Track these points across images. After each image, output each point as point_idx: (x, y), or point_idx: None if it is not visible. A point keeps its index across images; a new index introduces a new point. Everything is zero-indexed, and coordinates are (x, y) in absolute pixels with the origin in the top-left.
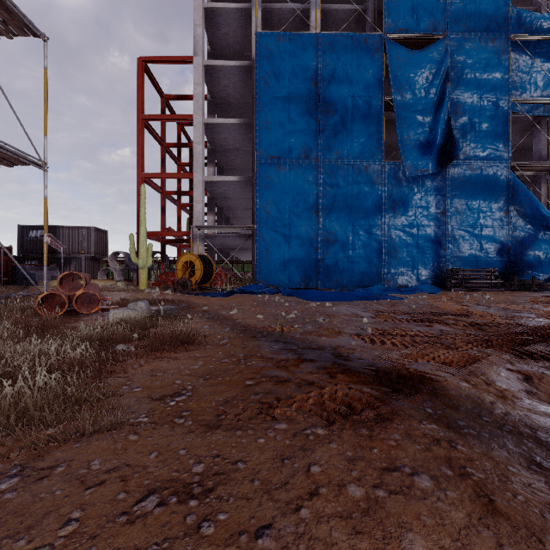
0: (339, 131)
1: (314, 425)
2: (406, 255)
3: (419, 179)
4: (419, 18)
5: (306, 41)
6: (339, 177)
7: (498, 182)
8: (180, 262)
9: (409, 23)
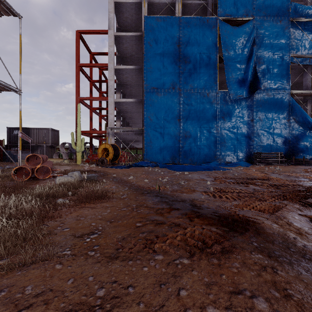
0: (192, 73)
1: (181, 256)
2: (231, 144)
3: (238, 100)
4: (238, 8)
5: (173, 21)
6: (192, 99)
7: (283, 102)
8: (100, 148)
9: (232, 11)
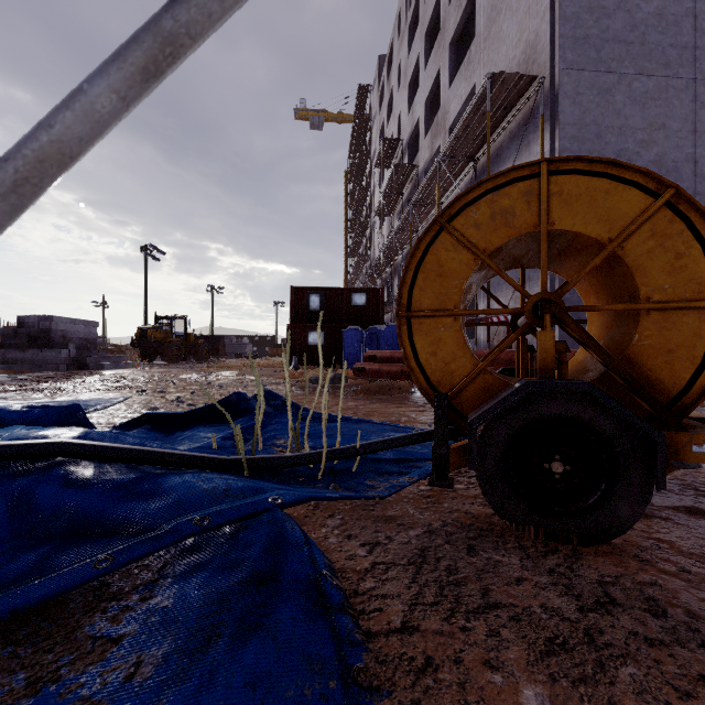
0: None
1: None
2: None
3: None
4: None
5: None
6: None
7: None
8: None
9: None
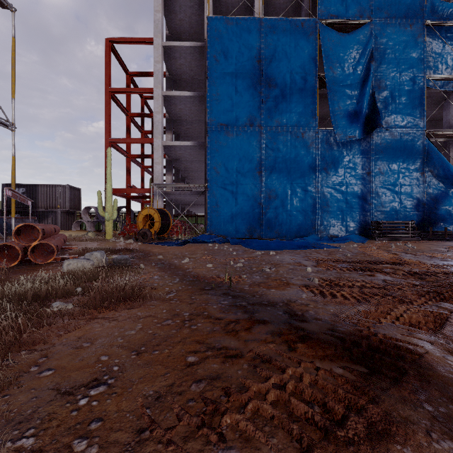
0: (279, 102)
1: None
2: (337, 209)
3: (348, 144)
4: (348, 6)
5: (251, 25)
6: (279, 142)
7: (415, 147)
8: (141, 215)
9: (339, 10)
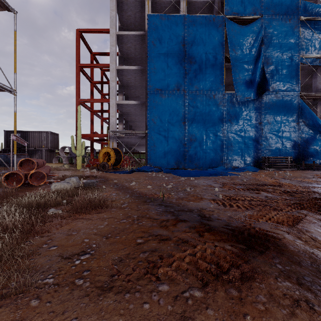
0: (197, 73)
1: (191, 287)
2: (238, 148)
3: (245, 103)
4: (245, 6)
5: (178, 20)
6: (197, 101)
7: (293, 105)
8: (101, 152)
9: (239, 9)
